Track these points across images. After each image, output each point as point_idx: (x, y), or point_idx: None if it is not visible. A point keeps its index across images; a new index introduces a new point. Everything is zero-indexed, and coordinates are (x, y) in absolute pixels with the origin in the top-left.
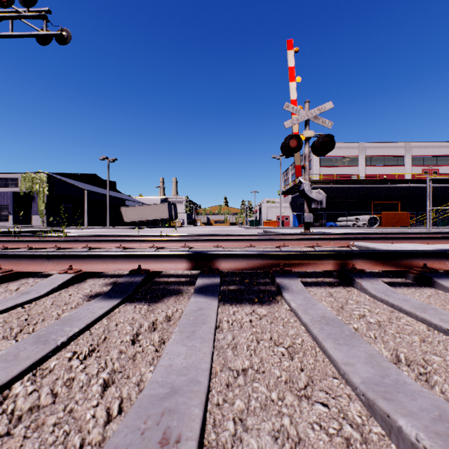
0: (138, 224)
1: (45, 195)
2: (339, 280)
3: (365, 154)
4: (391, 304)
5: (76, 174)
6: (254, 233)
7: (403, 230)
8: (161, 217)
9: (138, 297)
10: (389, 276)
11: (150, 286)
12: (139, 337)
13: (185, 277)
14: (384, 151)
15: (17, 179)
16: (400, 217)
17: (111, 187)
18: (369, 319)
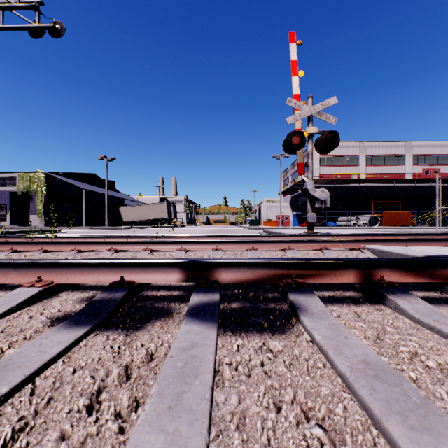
0: (137, 223)
1: (43, 194)
2: (363, 295)
3: (366, 153)
4: (447, 335)
5: (75, 173)
6: (254, 233)
7: (406, 230)
8: (160, 216)
9: (115, 320)
10: (421, 289)
11: (134, 303)
12: (99, 402)
13: (178, 290)
14: (385, 151)
15: (15, 179)
16: (401, 216)
17: (110, 187)
18: (427, 362)
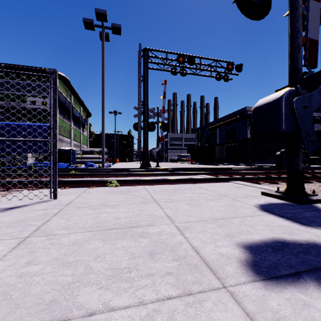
0: None
1: None
2: None
3: None
4: None
5: None
6: None
7: None
8: None
9: None
10: None
11: None
12: None
13: None
14: None
15: None
16: None
17: None
18: None
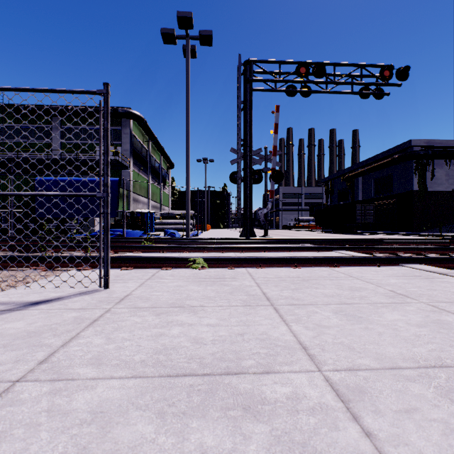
0: None
1: None
2: None
3: None
4: None
5: None
6: None
7: None
8: None
9: None
10: None
11: None
12: None
13: None
14: None
15: None
16: None
17: None
18: None
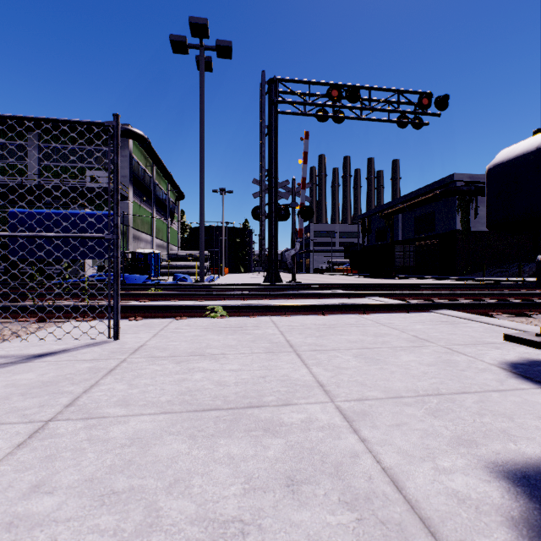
0: None
1: None
2: None
3: None
4: None
5: None
6: None
7: None
8: None
9: None
10: None
11: None
12: None
13: None
14: None
15: None
16: None
17: None
18: None
